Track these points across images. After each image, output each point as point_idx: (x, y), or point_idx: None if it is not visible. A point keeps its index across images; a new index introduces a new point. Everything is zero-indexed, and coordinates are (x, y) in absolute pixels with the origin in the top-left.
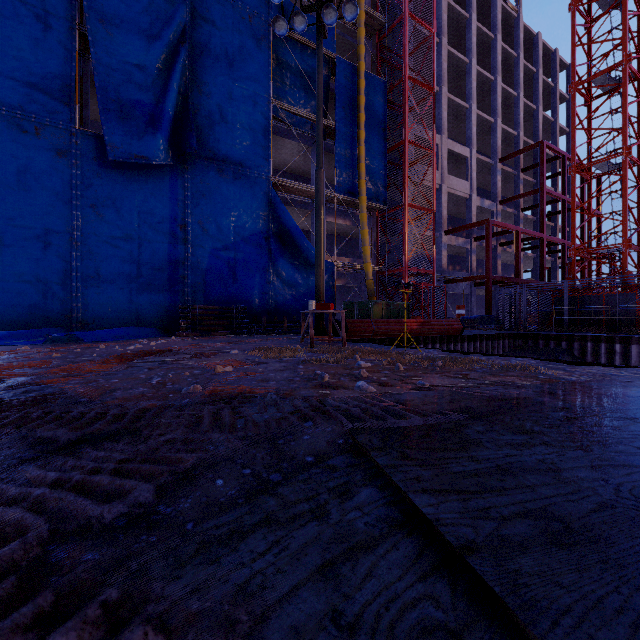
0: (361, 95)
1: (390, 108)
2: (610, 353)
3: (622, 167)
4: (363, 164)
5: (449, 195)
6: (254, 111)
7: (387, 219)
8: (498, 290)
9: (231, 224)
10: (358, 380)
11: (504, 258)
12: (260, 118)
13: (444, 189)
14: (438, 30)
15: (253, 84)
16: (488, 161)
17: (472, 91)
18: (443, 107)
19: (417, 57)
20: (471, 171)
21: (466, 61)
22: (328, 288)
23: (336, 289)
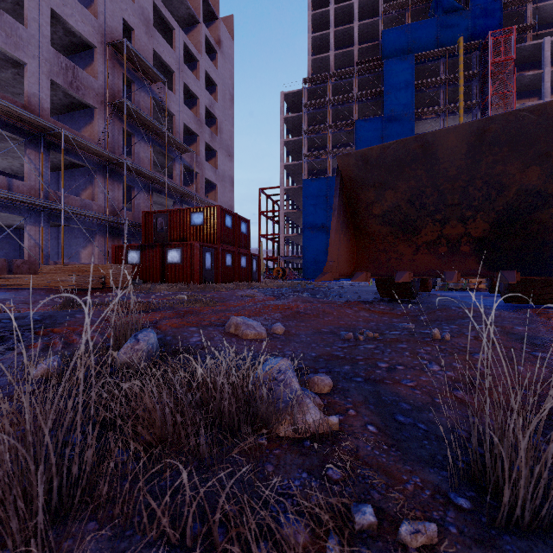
0: None
1: None
2: None
3: None
4: None
5: None
6: None
7: None
8: None
9: None
10: None
11: None
12: None
13: None
14: (542, 95)
15: None
16: None
17: None
18: None
19: None
20: None
21: None
22: None
23: None
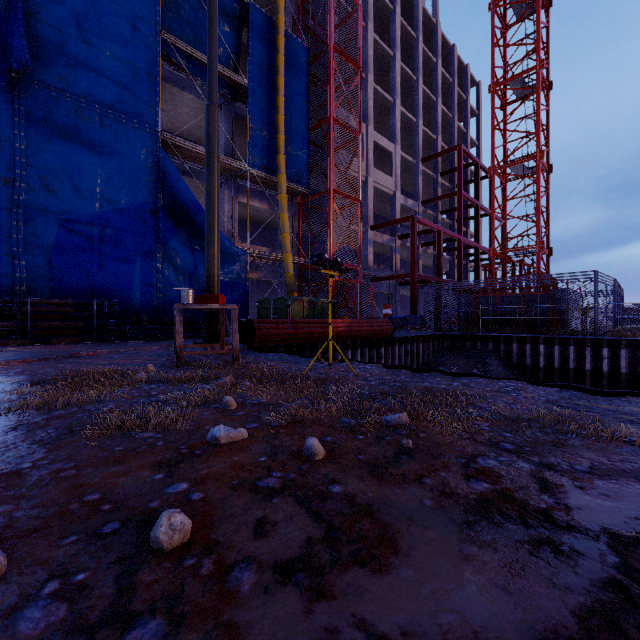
0: (280, 54)
1: (314, 83)
2: (534, 354)
3: (536, 170)
4: (282, 136)
5: (374, 190)
6: (133, 38)
7: (311, 207)
8: (425, 289)
9: (96, 187)
10: (99, 627)
11: (424, 259)
12: (143, 50)
13: (370, 182)
14: (364, 13)
15: (132, 2)
16: (411, 160)
17: (396, 86)
18: (369, 95)
19: (343, 39)
20: (396, 167)
21: (391, 54)
22: (239, 281)
23: (253, 284)
